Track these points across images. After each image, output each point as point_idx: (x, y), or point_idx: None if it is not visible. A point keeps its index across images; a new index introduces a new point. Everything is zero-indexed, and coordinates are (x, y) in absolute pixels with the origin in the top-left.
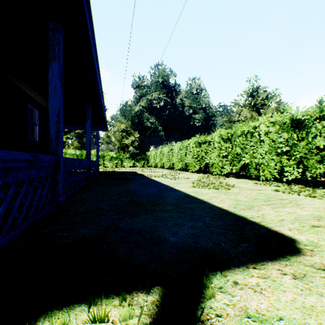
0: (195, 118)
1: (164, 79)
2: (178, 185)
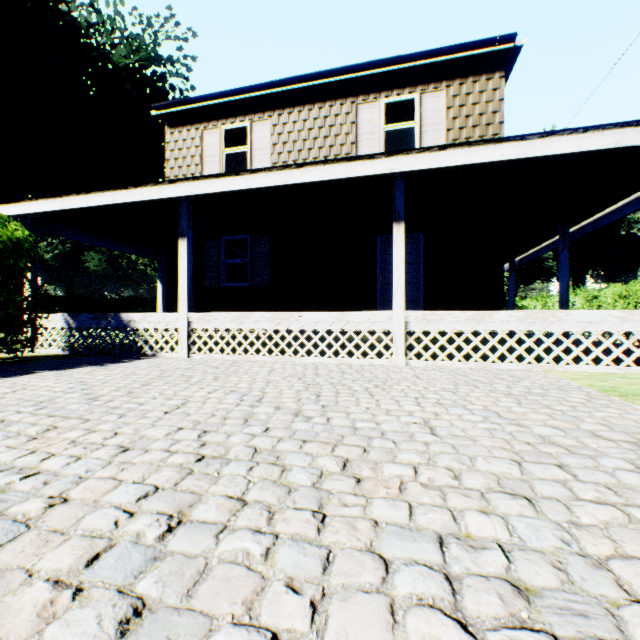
0: (632, 220)
1: None
2: None
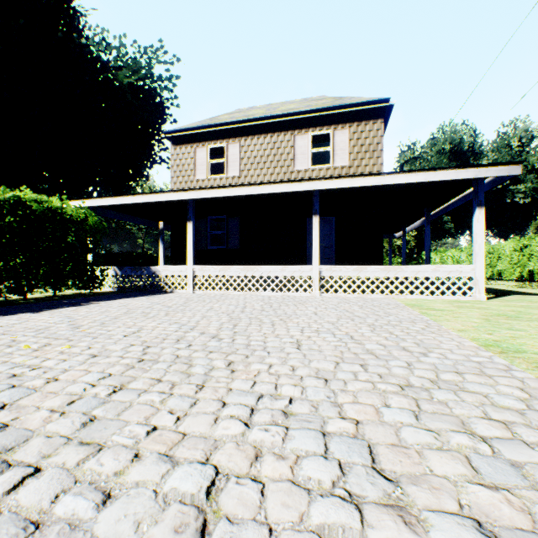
0: (515, 191)
1: (453, 144)
2: (493, 287)
